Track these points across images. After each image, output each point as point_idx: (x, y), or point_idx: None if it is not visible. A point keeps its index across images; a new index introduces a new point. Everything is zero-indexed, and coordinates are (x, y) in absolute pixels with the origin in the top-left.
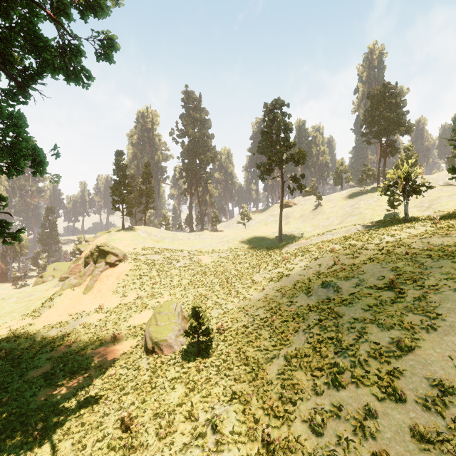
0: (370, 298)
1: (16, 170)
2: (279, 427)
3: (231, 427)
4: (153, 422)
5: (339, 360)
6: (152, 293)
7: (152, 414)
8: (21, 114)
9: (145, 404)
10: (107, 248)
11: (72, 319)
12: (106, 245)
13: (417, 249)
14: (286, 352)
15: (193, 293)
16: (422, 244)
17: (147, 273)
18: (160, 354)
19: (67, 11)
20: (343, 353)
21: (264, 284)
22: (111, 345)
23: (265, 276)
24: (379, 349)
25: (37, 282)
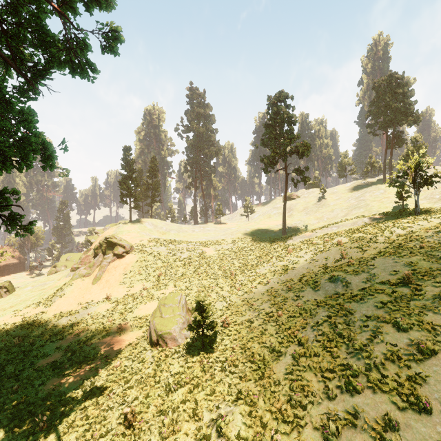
0: (383, 295)
1: (26, 164)
2: (289, 434)
3: (237, 430)
4: (156, 420)
5: (352, 361)
6: (158, 284)
7: (155, 410)
8: (31, 110)
9: (149, 399)
10: (115, 240)
11: (81, 308)
12: (114, 237)
13: (432, 243)
14: (293, 350)
15: (197, 285)
16: (438, 238)
17: (153, 265)
18: (164, 347)
19: (73, 5)
20: (357, 354)
21: (269, 277)
22: (117, 336)
23: (269, 269)
24: (397, 351)
25: (51, 272)
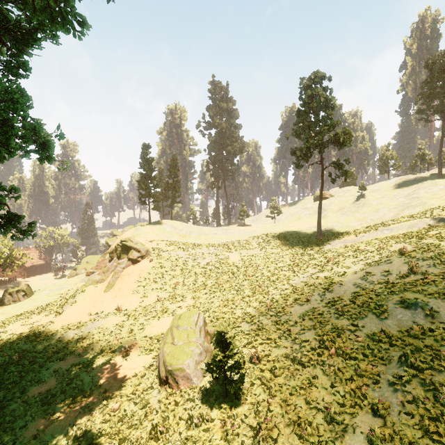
0: None
1: (7, 152)
2: None
3: None
4: None
5: None
6: (174, 295)
7: None
8: (22, 90)
9: None
10: (130, 243)
11: (90, 320)
12: (130, 240)
13: None
14: (366, 423)
15: (219, 298)
16: None
17: (170, 272)
18: (175, 388)
19: None
20: None
21: (308, 293)
22: (122, 361)
23: (307, 282)
24: None
25: (71, 274)
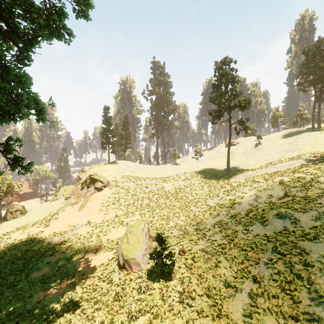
0: None
1: (19, 116)
2: None
3: None
4: None
5: (318, 310)
6: (127, 212)
7: None
8: (26, 74)
9: None
10: (96, 176)
11: (69, 230)
12: (96, 174)
13: None
14: (249, 286)
15: (158, 214)
16: None
17: (124, 196)
18: (129, 270)
19: None
20: (322, 302)
21: (218, 210)
22: (93, 256)
23: (218, 203)
24: None
25: (53, 199)
